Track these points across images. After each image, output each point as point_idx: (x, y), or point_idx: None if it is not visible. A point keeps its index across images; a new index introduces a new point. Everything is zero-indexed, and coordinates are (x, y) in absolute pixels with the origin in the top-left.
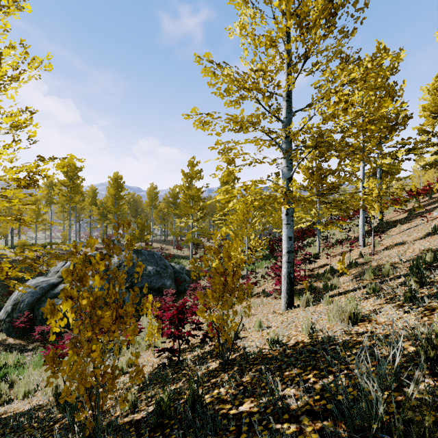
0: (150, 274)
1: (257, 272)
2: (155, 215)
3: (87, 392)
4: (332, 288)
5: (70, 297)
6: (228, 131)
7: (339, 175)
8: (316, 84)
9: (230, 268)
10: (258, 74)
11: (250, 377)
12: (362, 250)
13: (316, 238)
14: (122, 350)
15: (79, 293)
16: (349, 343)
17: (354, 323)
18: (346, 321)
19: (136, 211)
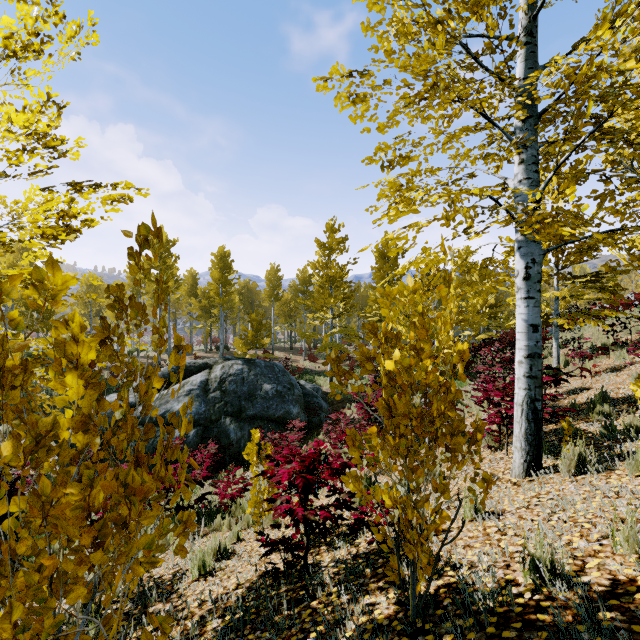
0: (267, 396)
1: None
2: (277, 311)
3: None
4: (630, 436)
5: None
6: (406, 105)
7: None
8: None
9: (432, 375)
10: None
11: None
12: None
13: (545, 345)
14: (215, 519)
15: None
16: None
17: None
18: None
19: (251, 305)
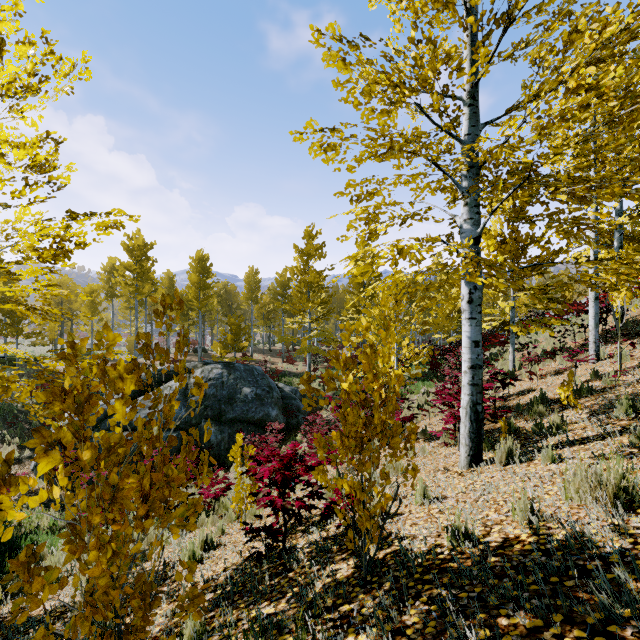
0: (246, 400)
1: (410, 400)
2: (255, 314)
3: (98, 631)
4: (552, 432)
5: (63, 444)
6: (369, 157)
7: (567, 231)
8: (534, 55)
9: (377, 393)
10: (423, 48)
11: (420, 615)
12: (595, 367)
13: (506, 348)
14: (199, 517)
15: (94, 435)
16: (635, 558)
17: (627, 508)
18: (607, 504)
19: (229, 307)
